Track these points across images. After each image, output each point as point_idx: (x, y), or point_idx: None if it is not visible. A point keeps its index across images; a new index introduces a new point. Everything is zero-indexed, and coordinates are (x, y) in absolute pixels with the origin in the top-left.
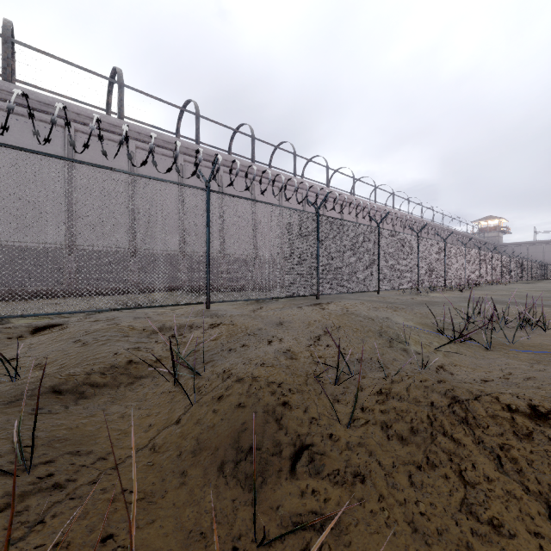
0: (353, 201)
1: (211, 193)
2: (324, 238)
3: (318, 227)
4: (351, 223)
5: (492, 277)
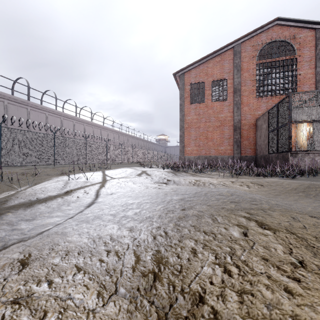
0: (91, 124)
1: (2, 127)
2: (58, 144)
3: (55, 140)
4: (72, 138)
5: (148, 160)
